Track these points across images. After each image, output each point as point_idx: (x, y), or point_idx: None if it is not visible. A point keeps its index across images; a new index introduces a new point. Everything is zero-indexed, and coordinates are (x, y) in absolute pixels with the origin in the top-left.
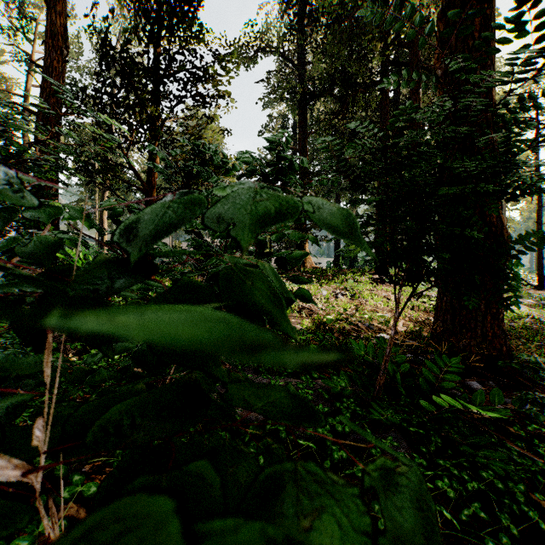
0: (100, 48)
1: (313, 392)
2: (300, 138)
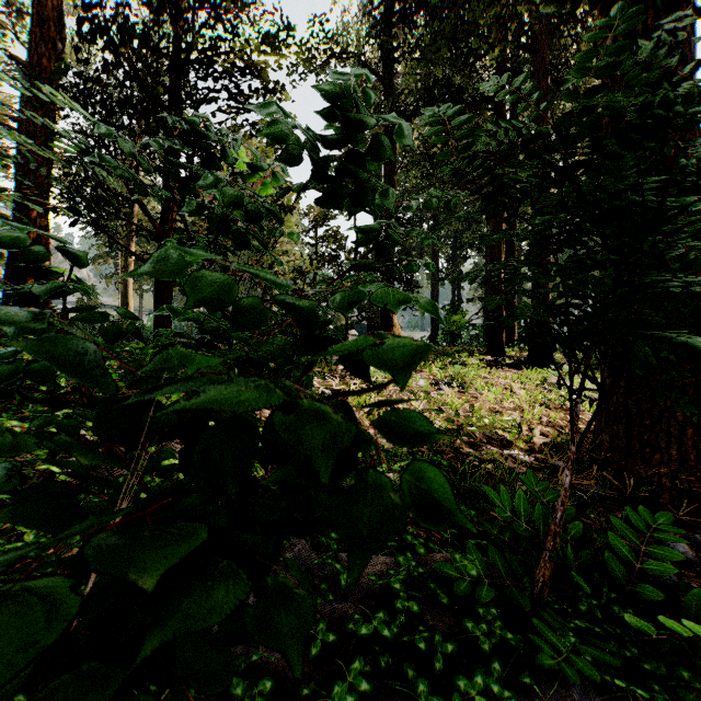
0: (76, 8)
1: (421, 595)
2: (386, 173)
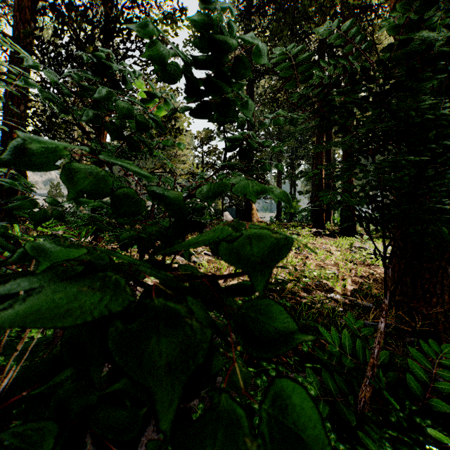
0: None
1: None
2: None
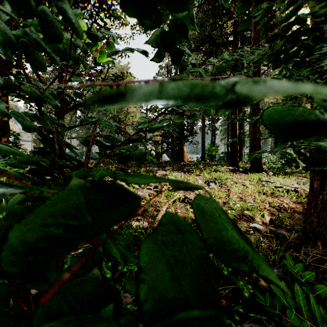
0: None
1: None
2: None
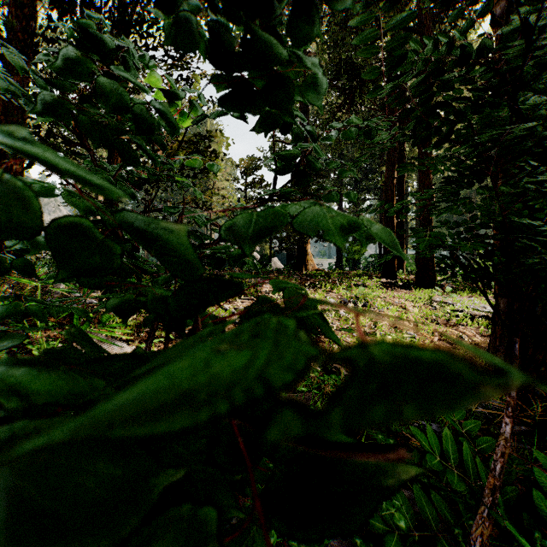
0: None
1: None
2: None
